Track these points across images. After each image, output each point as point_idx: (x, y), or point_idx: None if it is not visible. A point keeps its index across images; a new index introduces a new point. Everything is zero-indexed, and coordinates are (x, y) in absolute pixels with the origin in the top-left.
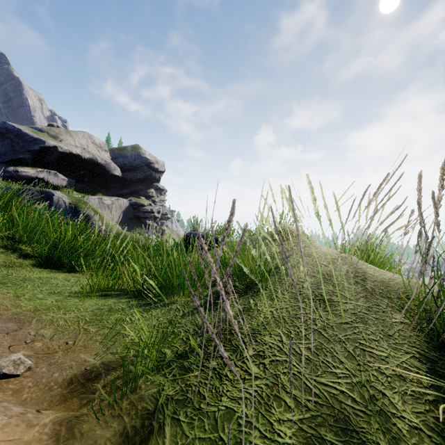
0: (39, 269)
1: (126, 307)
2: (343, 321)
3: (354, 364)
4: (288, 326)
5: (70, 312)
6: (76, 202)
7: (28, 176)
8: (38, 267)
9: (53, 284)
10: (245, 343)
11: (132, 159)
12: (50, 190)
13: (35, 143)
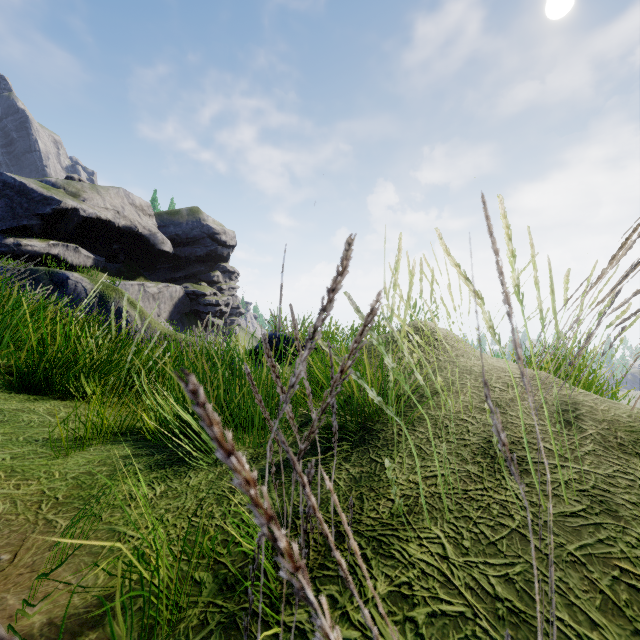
0: (7, 394)
1: (144, 468)
2: (567, 509)
3: (626, 630)
4: (453, 518)
5: (31, 482)
6: (102, 289)
7: (36, 251)
8: (6, 391)
9: (23, 421)
10: (369, 562)
11: (188, 228)
12: (64, 272)
13: (46, 204)
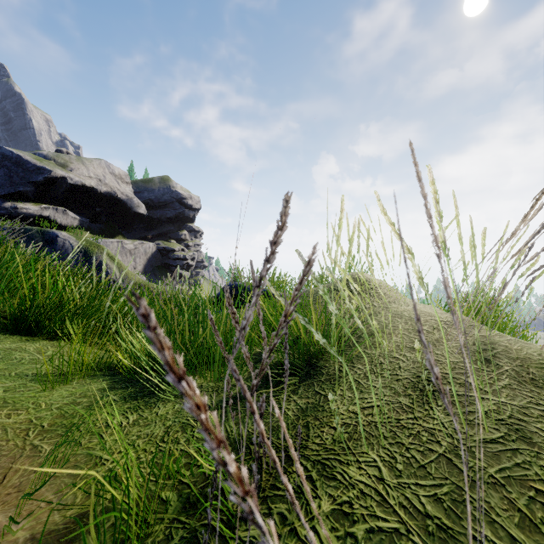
0: (2, 336)
1: (120, 399)
2: (487, 437)
3: None
4: (388, 444)
5: (20, 412)
6: (86, 246)
7: (30, 214)
8: (1, 332)
9: (15, 359)
10: (314, 483)
11: (160, 194)
12: (53, 231)
13: (39, 173)
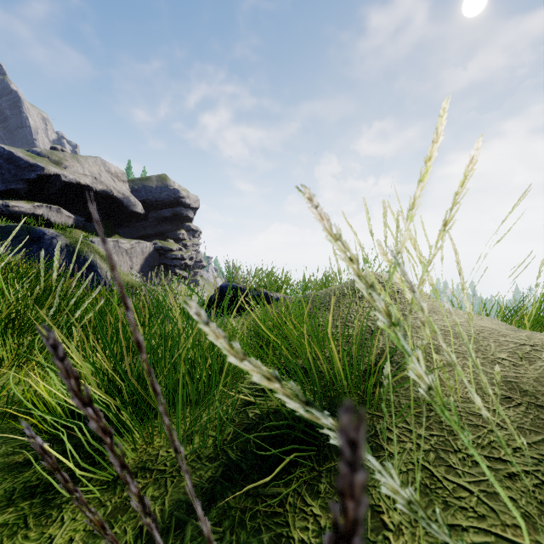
0: None
1: (0, 497)
2: None
3: None
4: None
5: None
6: (75, 244)
7: (22, 212)
8: None
9: None
10: None
11: (157, 192)
12: (40, 228)
13: (31, 170)
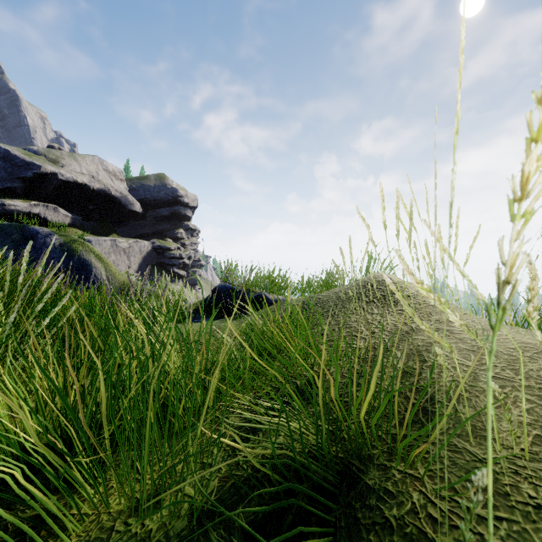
0: None
1: None
2: None
3: None
4: None
5: None
6: (69, 243)
7: (19, 211)
8: None
9: None
10: None
11: (156, 191)
12: (34, 227)
13: (28, 168)
